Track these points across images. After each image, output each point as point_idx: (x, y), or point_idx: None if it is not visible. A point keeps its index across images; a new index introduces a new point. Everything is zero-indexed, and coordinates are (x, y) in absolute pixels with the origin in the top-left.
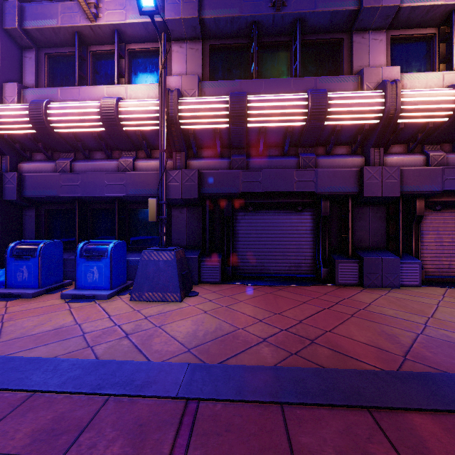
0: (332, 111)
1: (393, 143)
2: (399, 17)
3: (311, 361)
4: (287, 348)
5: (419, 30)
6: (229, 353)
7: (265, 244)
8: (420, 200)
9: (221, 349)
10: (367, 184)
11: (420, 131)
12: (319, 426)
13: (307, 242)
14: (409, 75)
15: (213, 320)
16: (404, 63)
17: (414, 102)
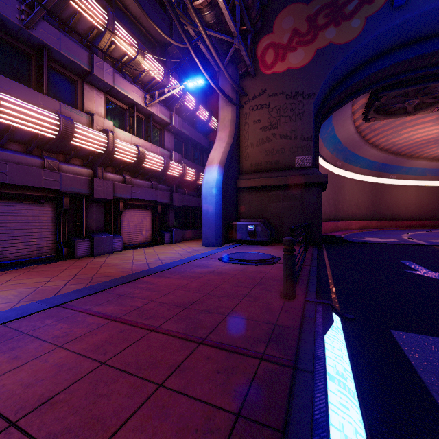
0: (77, 136)
1: (108, 166)
2: (112, 91)
3: (100, 281)
4: (83, 282)
5: (120, 103)
6: (53, 293)
7: (4, 232)
8: (121, 202)
9: (44, 294)
10: (96, 189)
11: (122, 163)
12: (120, 289)
13: (49, 229)
14: (117, 129)
15: (7, 291)
16: (113, 118)
17: (121, 148)
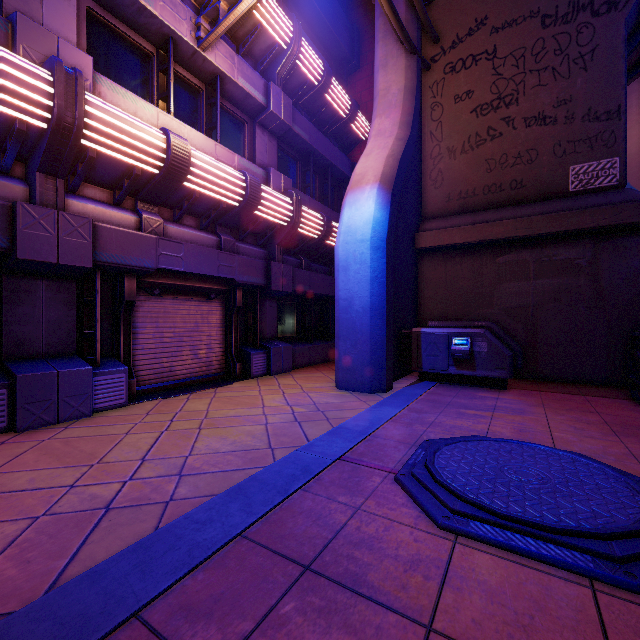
0: None
1: (91, 182)
2: None
3: None
4: None
5: (133, 34)
6: None
7: None
8: (131, 279)
9: None
10: (25, 236)
11: (127, 176)
12: None
13: None
14: (110, 82)
15: None
16: (113, 68)
17: (108, 122)
